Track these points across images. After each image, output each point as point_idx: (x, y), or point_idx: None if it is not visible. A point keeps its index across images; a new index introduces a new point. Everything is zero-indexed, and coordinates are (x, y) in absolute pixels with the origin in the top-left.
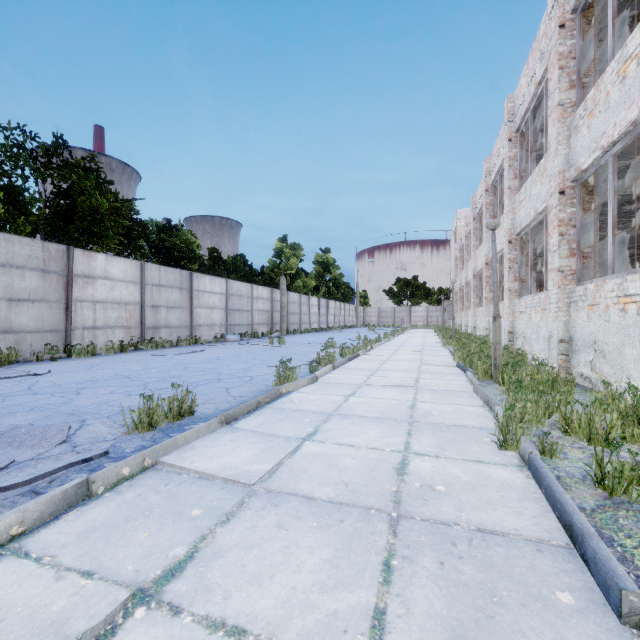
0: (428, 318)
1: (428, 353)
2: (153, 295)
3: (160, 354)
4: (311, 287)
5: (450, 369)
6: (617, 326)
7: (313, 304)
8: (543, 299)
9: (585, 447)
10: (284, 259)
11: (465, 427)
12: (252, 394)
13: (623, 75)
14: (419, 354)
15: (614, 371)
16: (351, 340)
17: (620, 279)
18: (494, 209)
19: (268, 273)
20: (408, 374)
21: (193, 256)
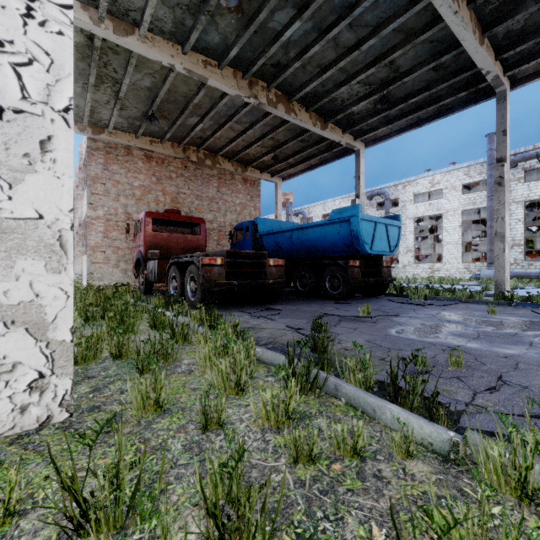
0: None
1: None
2: None
3: None
4: None
5: None
6: None
7: None
8: None
9: None
10: None
11: None
12: None
13: None
14: None
15: None
16: None
17: None
18: None
19: None
20: None
21: None
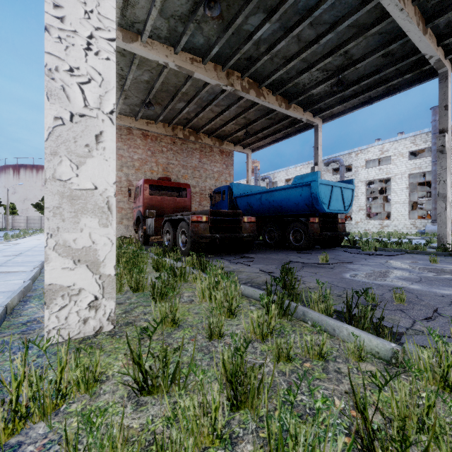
0: None
1: None
2: None
3: None
4: None
5: None
6: None
7: None
8: None
9: None
10: None
11: None
12: None
13: None
14: None
15: None
16: None
17: None
18: None
19: None
20: None
21: None
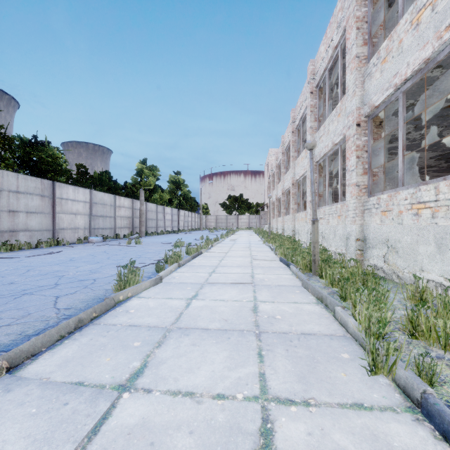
0: (250, 223)
1: (255, 249)
2: (10, 201)
3: (9, 257)
4: (166, 199)
5: (275, 263)
6: (410, 227)
7: (167, 212)
8: (339, 208)
9: (442, 356)
10: (144, 177)
11: (315, 336)
12: (83, 304)
13: (417, 22)
14: (248, 250)
15: (407, 264)
16: (196, 240)
17: (414, 189)
18: (298, 145)
19: (130, 187)
20: (244, 269)
21: (60, 169)
